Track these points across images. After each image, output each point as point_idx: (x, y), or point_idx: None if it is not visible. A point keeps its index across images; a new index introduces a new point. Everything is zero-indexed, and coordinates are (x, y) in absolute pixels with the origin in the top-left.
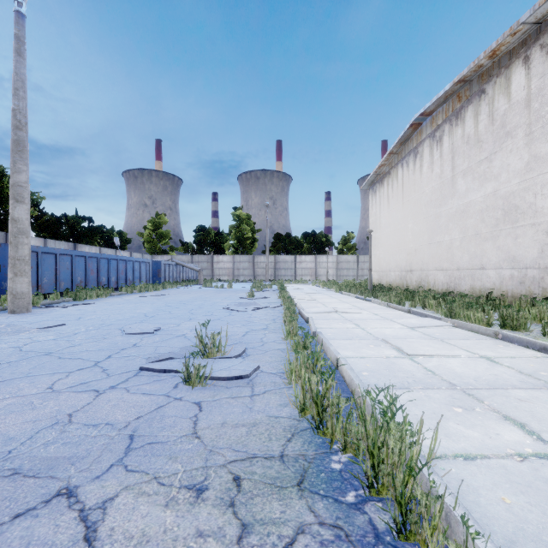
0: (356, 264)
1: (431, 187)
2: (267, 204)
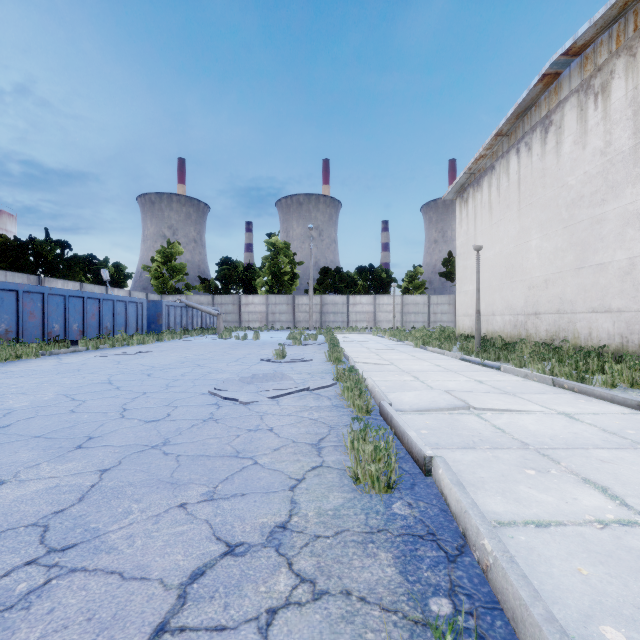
0: (427, 306)
1: (581, 175)
2: (311, 227)
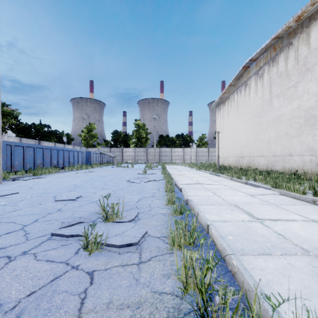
0: (207, 153)
1: (256, 105)
2: (155, 117)
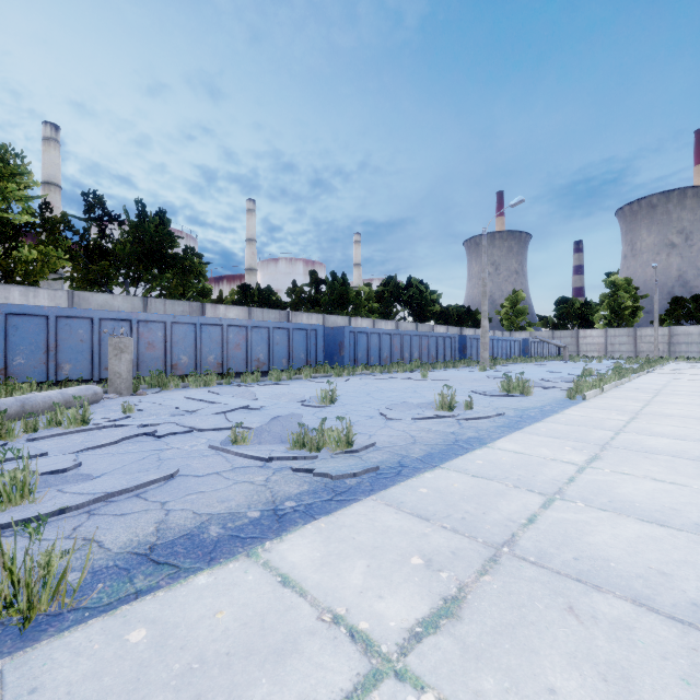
0: None
1: None
2: (654, 266)
